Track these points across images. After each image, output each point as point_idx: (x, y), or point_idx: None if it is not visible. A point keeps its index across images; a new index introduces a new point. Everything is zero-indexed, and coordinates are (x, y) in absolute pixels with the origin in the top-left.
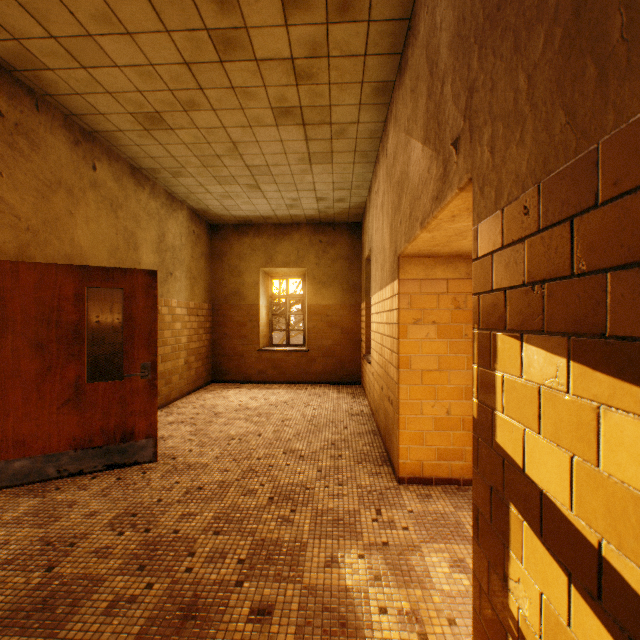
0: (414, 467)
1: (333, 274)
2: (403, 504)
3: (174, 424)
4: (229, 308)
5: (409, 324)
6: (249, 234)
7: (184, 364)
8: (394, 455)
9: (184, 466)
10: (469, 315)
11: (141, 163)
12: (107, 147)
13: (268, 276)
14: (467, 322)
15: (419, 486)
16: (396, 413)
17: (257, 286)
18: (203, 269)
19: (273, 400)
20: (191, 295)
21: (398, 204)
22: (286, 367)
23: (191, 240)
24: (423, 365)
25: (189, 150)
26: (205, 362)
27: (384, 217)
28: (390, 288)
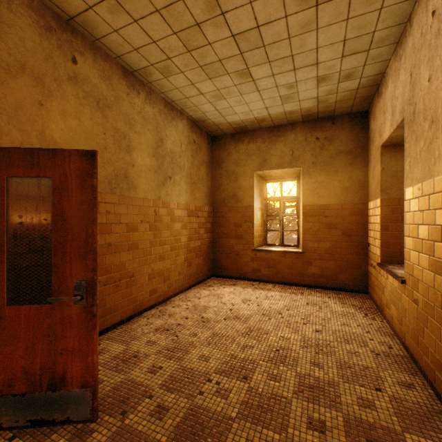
0: None
1: (332, 171)
2: None
3: (158, 332)
4: (226, 210)
5: None
6: (244, 141)
7: (184, 261)
8: None
9: None
10: None
11: (130, 62)
12: (91, 42)
13: (262, 180)
14: None
15: None
16: None
17: (251, 189)
18: (203, 175)
19: (266, 307)
20: (191, 198)
21: None
22: (280, 267)
23: (191, 148)
24: None
25: (165, 23)
26: (205, 258)
27: None
28: None
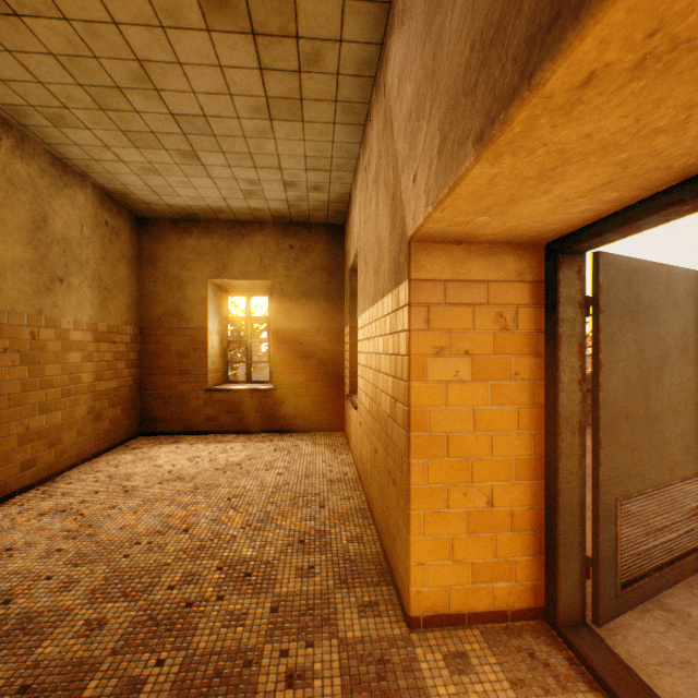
0: (435, 598)
1: (308, 290)
2: (423, 688)
3: (46, 517)
4: (165, 333)
5: (427, 356)
6: (194, 233)
7: (87, 413)
8: (400, 573)
9: (17, 622)
10: (522, 341)
11: None
12: None
13: (222, 291)
14: (518, 352)
15: (444, 631)
16: (405, 507)
17: (205, 303)
18: (124, 278)
19: (222, 461)
20: (101, 313)
21: (409, 149)
22: (245, 411)
23: (101, 234)
24: (450, 425)
25: (65, 70)
26: (128, 408)
27: (380, 192)
28: (392, 298)
